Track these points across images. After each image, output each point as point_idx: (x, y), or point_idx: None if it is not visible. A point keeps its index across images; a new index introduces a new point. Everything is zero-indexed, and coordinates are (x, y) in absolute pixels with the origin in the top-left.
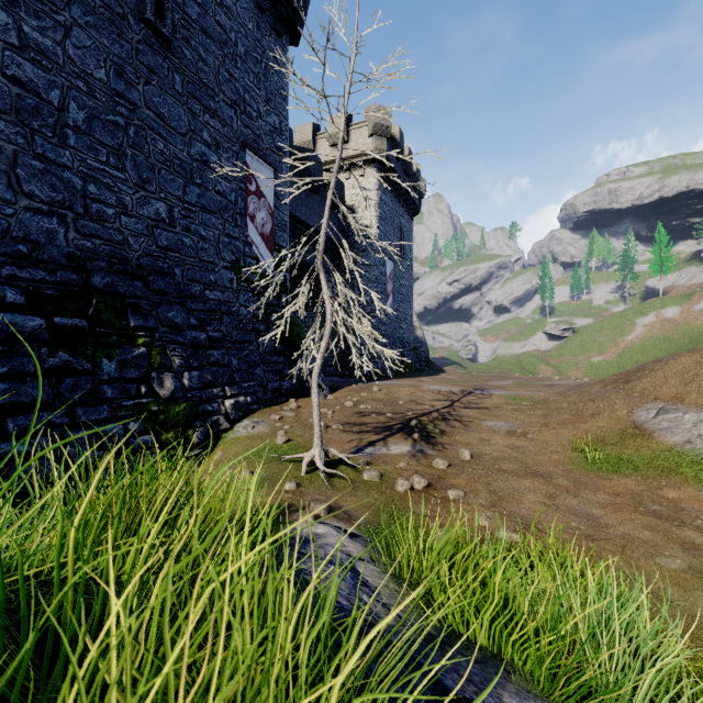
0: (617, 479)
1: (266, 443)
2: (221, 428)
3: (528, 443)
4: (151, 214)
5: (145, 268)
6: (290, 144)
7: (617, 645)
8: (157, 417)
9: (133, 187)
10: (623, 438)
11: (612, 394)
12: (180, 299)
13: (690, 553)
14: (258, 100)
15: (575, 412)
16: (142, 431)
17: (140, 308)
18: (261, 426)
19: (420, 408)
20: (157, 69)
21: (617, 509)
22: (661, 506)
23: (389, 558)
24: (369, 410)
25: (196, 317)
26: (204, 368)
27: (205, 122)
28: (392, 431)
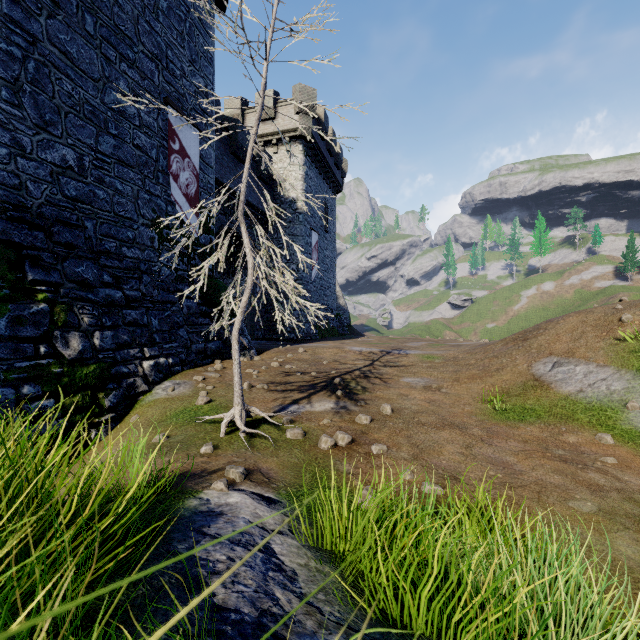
0: (524, 427)
1: (186, 404)
2: (138, 391)
3: (443, 396)
4: (55, 160)
5: (48, 218)
6: (217, 112)
7: (564, 614)
8: (60, 380)
9: (33, 127)
10: (525, 390)
11: (513, 351)
12: (92, 254)
13: (597, 494)
14: (182, 59)
15: (482, 367)
16: (39, 395)
17: (40, 260)
18: (183, 388)
19: (343, 367)
20: (64, 4)
21: (528, 455)
22: (565, 451)
23: (311, 526)
24: (294, 369)
25: (110, 275)
26: (120, 328)
27: (122, 71)
28: (316, 389)
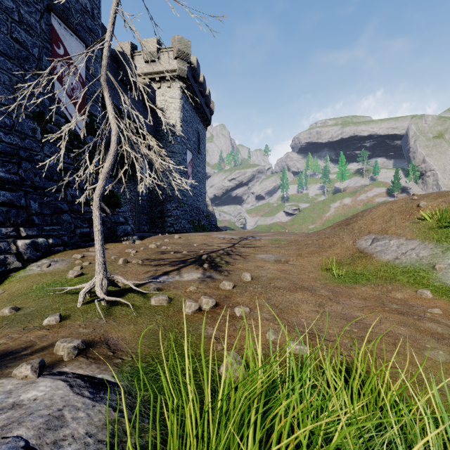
0: (359, 287)
1: (56, 278)
2: (9, 268)
3: (291, 267)
4: None
5: None
6: None
7: None
8: None
9: None
10: (353, 260)
11: (340, 233)
12: None
13: (442, 342)
14: None
15: (317, 245)
16: None
17: None
18: (59, 264)
19: (210, 248)
20: None
21: (371, 310)
22: (398, 305)
23: (152, 423)
24: (169, 250)
25: None
26: None
27: None
28: (186, 263)
